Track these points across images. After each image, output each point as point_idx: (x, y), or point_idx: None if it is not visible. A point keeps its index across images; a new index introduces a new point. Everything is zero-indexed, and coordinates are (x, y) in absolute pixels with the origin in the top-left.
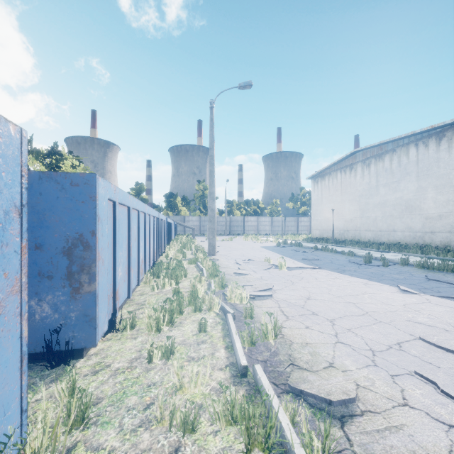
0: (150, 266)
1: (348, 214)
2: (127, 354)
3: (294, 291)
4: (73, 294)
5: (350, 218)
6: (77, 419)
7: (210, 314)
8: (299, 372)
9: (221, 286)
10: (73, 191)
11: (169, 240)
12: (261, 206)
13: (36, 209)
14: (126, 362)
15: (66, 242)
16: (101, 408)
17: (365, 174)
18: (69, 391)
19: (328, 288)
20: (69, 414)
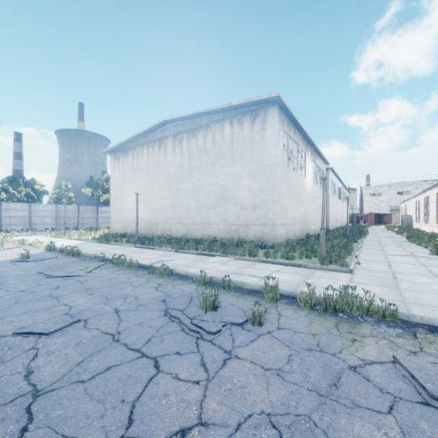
0: None
1: (157, 202)
2: None
3: None
4: None
5: (159, 207)
6: None
7: None
8: None
9: None
10: None
11: None
12: (40, 189)
13: None
14: None
15: None
16: None
17: (177, 152)
18: None
19: None
20: None
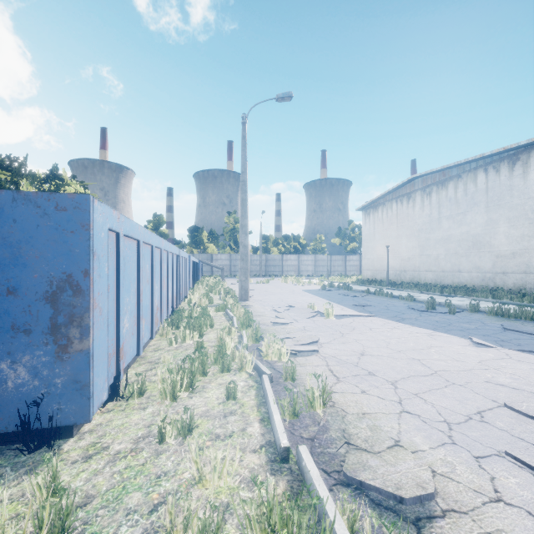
0: (168, 314)
1: (405, 252)
2: (132, 431)
3: (344, 345)
4: (59, 354)
5: (407, 256)
6: (54, 531)
7: (241, 375)
8: (357, 453)
9: (255, 339)
10: (59, 217)
11: (193, 282)
12: (302, 243)
13: (8, 241)
14: (130, 442)
15: (49, 285)
16: (91, 511)
17: (425, 204)
18: (48, 487)
19: (386, 340)
20: (42, 526)
